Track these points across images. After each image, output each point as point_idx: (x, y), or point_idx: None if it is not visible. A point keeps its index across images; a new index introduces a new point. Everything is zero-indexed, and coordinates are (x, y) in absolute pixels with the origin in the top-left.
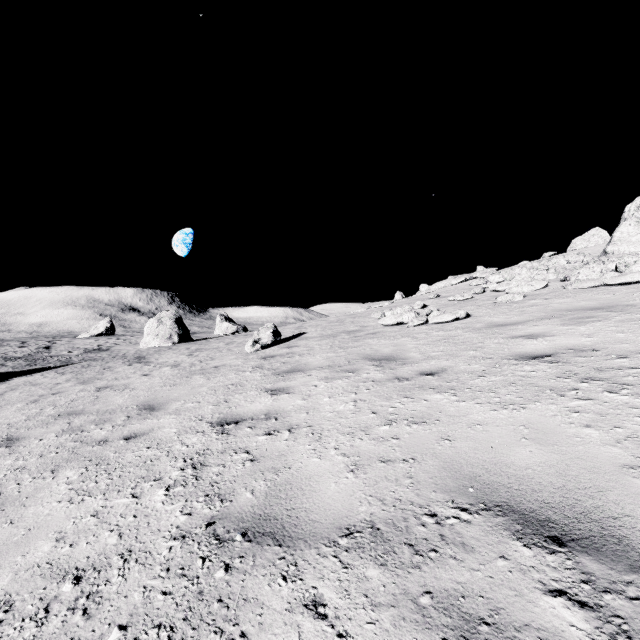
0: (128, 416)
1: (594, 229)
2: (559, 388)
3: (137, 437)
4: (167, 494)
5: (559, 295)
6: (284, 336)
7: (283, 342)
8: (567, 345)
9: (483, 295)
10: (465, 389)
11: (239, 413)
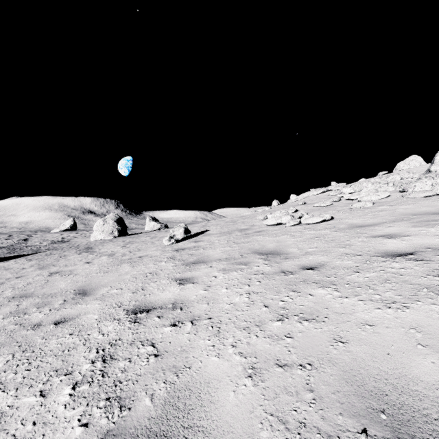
0: (64, 300)
1: (412, 156)
2: (434, 287)
3: (65, 322)
4: (72, 394)
5: (401, 202)
6: (193, 232)
7: (192, 237)
8: (424, 244)
9: (340, 202)
10: (345, 284)
11: (151, 301)
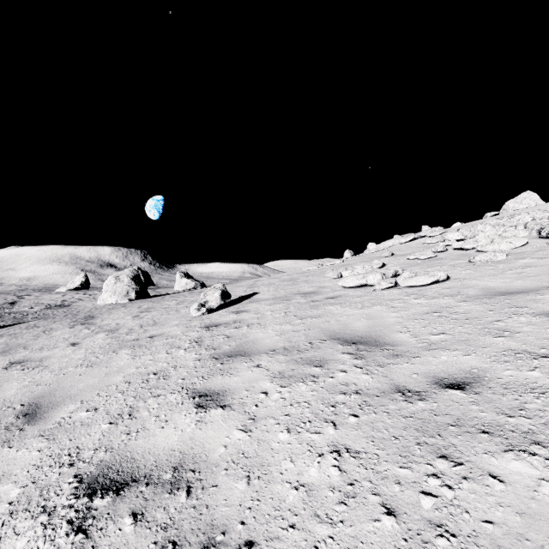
0: None
1: (526, 192)
2: None
3: None
4: None
5: None
6: (235, 296)
7: (233, 304)
8: None
9: (447, 253)
10: None
11: (135, 454)
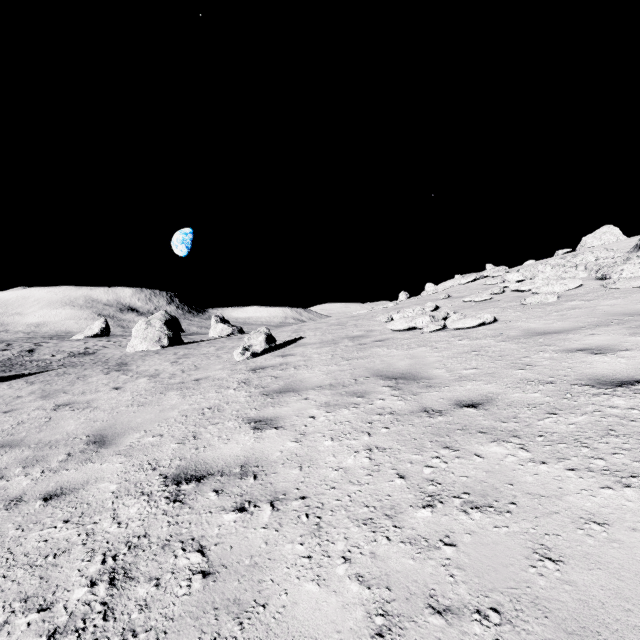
0: (69, 454)
1: (606, 226)
2: None
3: (61, 496)
4: None
5: (603, 296)
6: (279, 341)
7: (278, 349)
8: None
9: (504, 295)
10: (536, 437)
11: (207, 460)
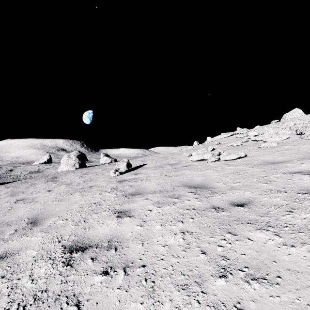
0: (16, 230)
1: (295, 109)
2: None
3: (4, 258)
4: None
5: (302, 143)
6: (134, 166)
7: (133, 170)
8: None
9: (248, 143)
10: (284, 227)
11: (89, 237)
